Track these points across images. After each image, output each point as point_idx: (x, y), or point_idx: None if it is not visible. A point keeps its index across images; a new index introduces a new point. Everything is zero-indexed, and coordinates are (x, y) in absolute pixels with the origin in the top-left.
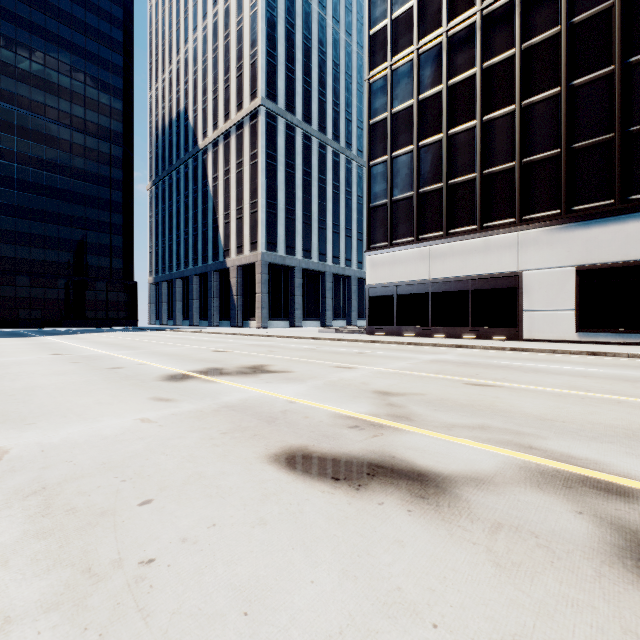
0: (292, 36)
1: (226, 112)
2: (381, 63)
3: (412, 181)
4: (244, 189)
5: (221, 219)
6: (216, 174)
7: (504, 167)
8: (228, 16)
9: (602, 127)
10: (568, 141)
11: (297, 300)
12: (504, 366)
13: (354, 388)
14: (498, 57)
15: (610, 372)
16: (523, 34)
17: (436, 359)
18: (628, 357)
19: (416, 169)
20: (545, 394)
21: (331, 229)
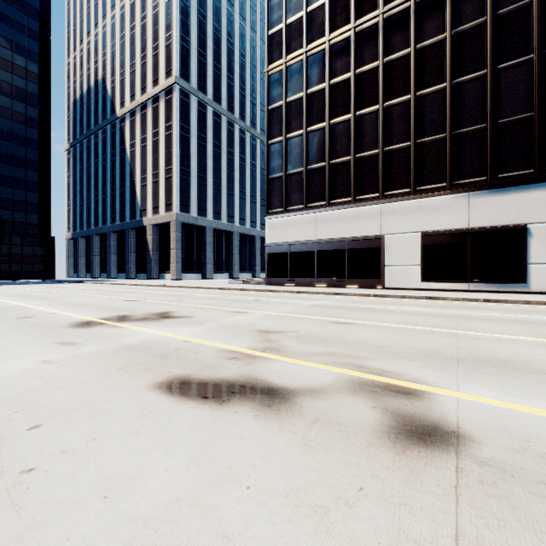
0: (204, 26)
1: (143, 86)
2: (277, 59)
3: (302, 159)
4: (160, 156)
5: (138, 182)
6: (133, 141)
7: (371, 153)
8: None
9: (438, 128)
10: (416, 137)
11: (208, 256)
12: (364, 308)
13: (242, 328)
14: (367, 66)
15: (436, 311)
16: (385, 51)
17: (315, 304)
18: (452, 300)
19: (305, 150)
20: (385, 328)
21: (238, 195)
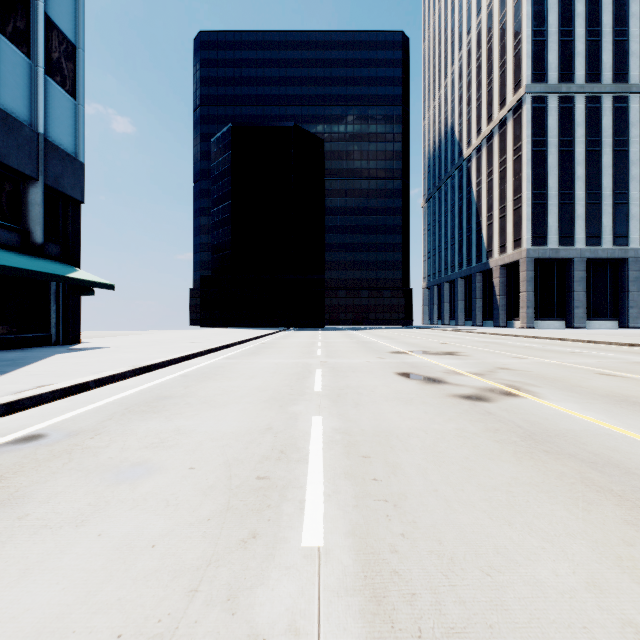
0: None
1: (488, 115)
2: None
3: None
4: (506, 187)
5: (484, 221)
6: (479, 179)
7: None
8: (490, 19)
9: None
10: None
11: (576, 297)
12: None
13: (489, 365)
14: None
15: None
16: None
17: None
18: None
19: None
20: None
21: (637, 201)
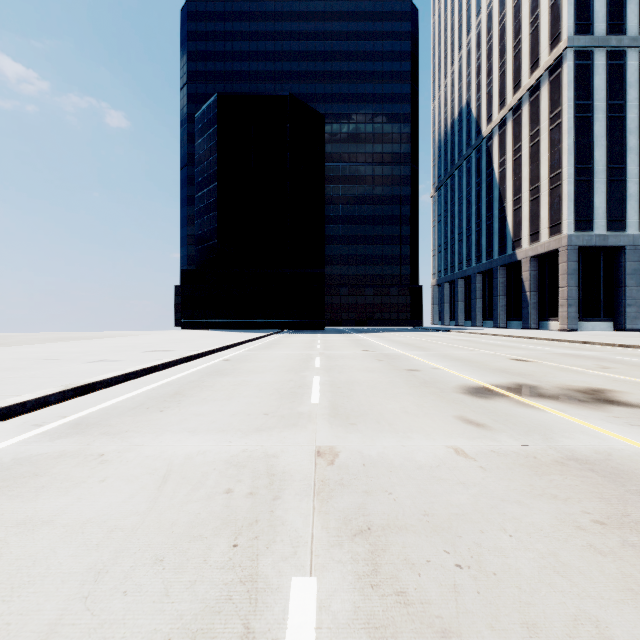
0: None
1: (515, 82)
2: None
3: None
4: (540, 163)
5: (509, 206)
6: (502, 158)
7: None
8: None
9: None
10: None
11: (628, 293)
12: None
13: None
14: None
15: None
16: None
17: None
18: None
19: None
20: None
21: None
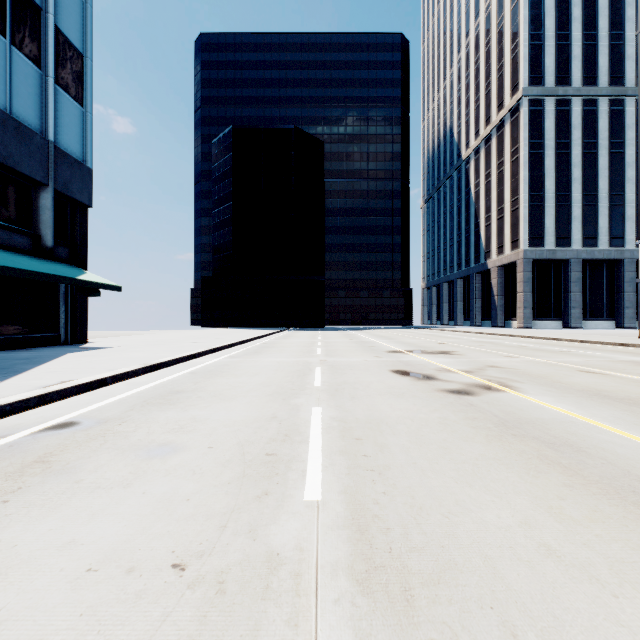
0: None
1: (486, 117)
2: None
3: None
4: (504, 188)
5: (482, 222)
6: (477, 180)
7: None
8: (488, 22)
9: None
10: None
11: (573, 297)
12: None
13: (480, 363)
14: None
15: None
16: None
17: (634, 360)
18: None
19: None
20: (627, 380)
21: (633, 203)
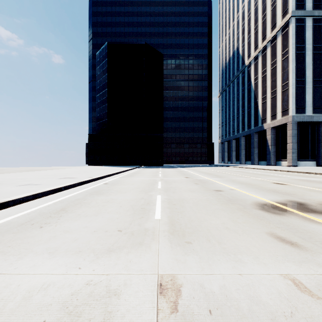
0: None
1: (263, 36)
2: None
3: None
4: (277, 78)
5: (259, 101)
6: (256, 76)
7: None
8: None
9: None
10: None
11: None
12: None
13: None
14: None
15: None
16: None
17: None
18: None
19: None
20: None
21: None
